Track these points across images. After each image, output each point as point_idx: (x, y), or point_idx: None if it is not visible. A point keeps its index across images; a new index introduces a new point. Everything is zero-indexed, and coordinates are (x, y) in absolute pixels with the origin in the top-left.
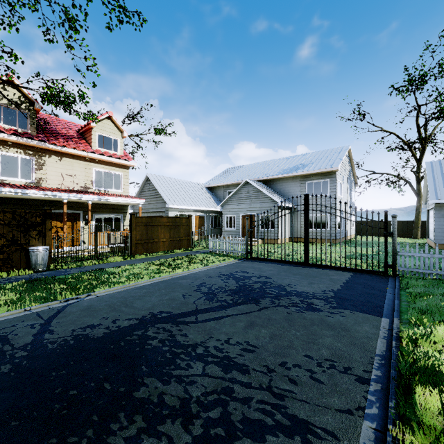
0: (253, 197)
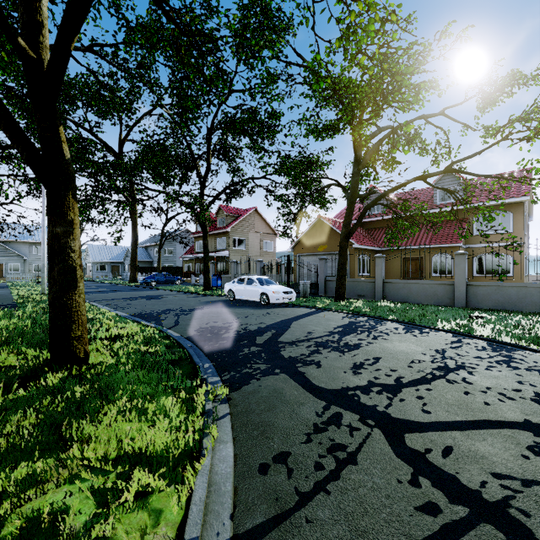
0: (2, 252)
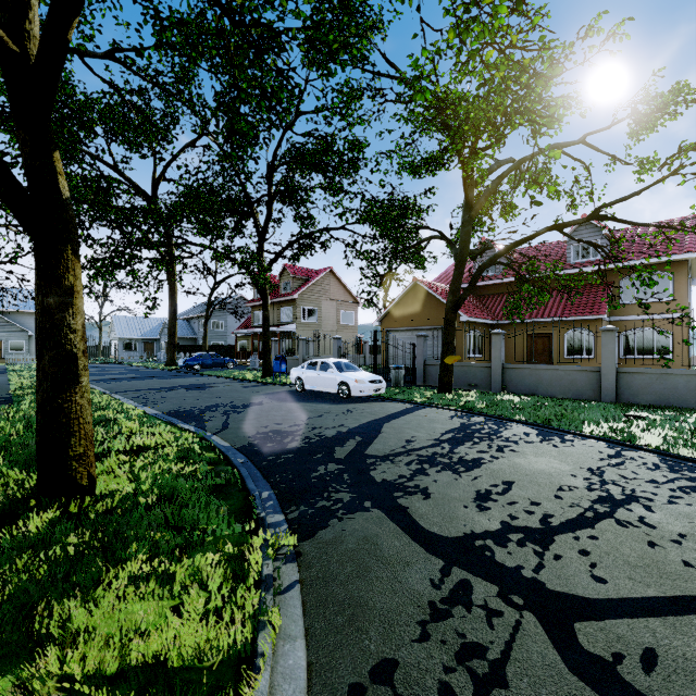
0: (1, 326)
